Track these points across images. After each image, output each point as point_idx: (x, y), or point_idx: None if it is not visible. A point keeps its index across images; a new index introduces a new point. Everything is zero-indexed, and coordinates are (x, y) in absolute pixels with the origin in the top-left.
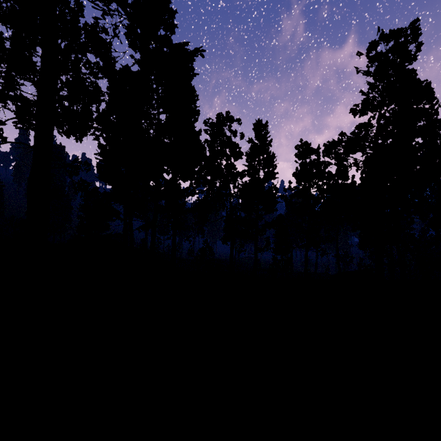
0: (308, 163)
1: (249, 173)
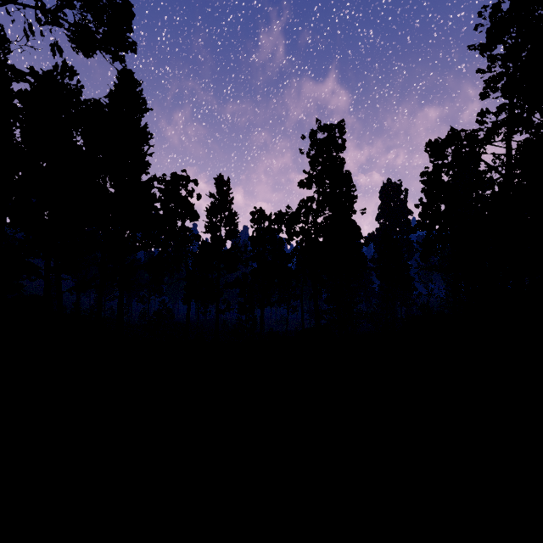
0: (261, 230)
1: (211, 230)
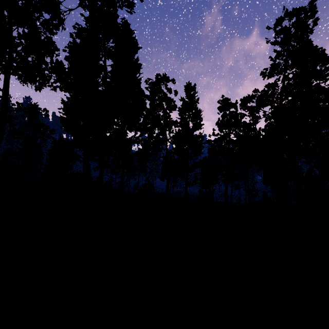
0: (228, 114)
1: (181, 124)
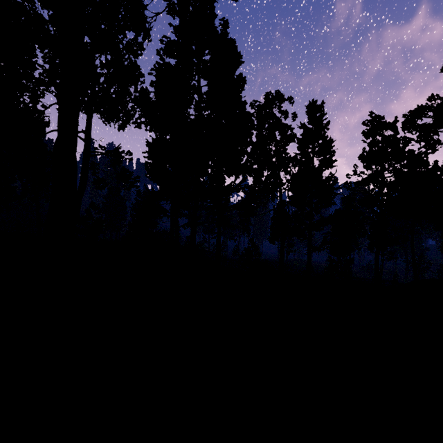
0: (381, 141)
1: (301, 162)
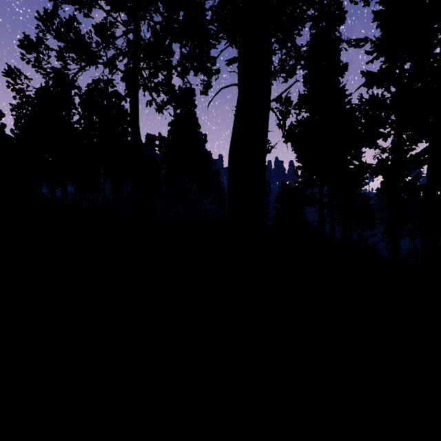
0: None
1: None
